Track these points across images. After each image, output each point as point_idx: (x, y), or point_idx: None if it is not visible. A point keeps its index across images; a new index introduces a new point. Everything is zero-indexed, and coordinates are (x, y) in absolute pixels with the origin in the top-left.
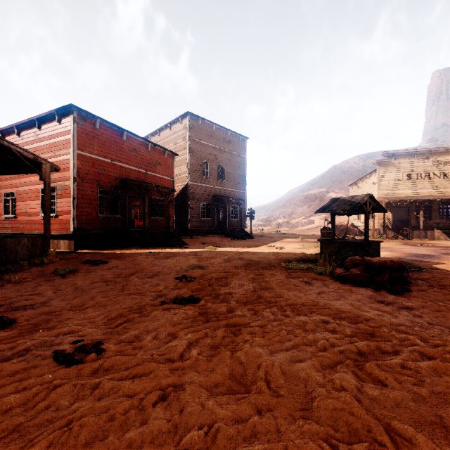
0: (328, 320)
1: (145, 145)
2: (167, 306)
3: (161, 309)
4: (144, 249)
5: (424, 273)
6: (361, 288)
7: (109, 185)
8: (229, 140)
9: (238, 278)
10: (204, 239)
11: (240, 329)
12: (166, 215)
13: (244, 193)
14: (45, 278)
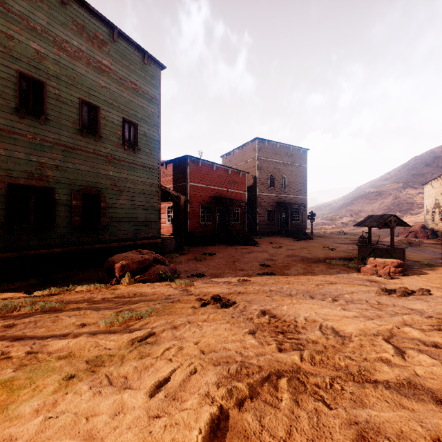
0: (329, 281)
1: (227, 170)
2: (261, 275)
3: (259, 276)
4: (230, 247)
5: (429, 271)
6: (368, 275)
7: (206, 202)
8: (291, 154)
9: (295, 267)
10: (271, 239)
11: (293, 280)
12: (240, 220)
13: (305, 198)
14: (194, 261)
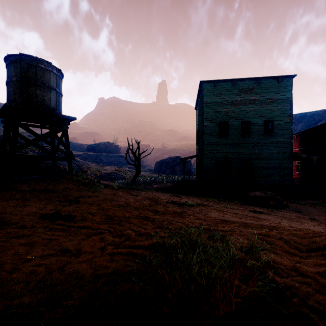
0: None
1: None
2: None
3: None
4: None
5: None
6: None
7: None
8: None
9: None
10: None
11: None
12: None
13: None
14: (312, 205)
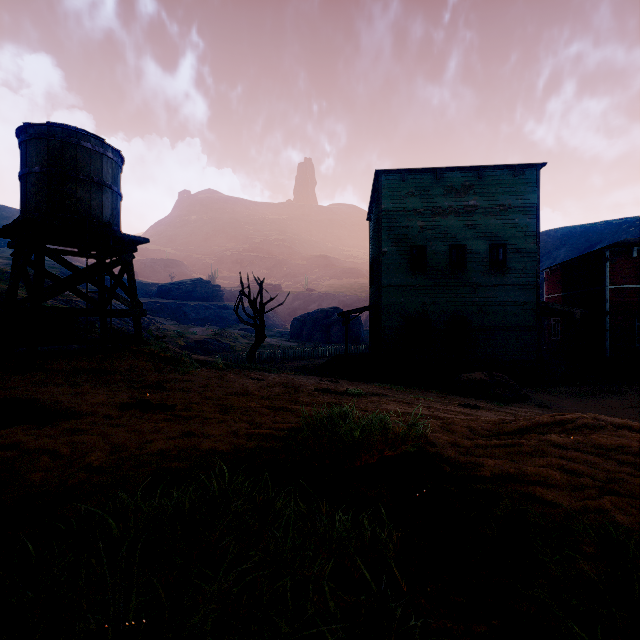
0: None
1: None
2: None
3: None
4: None
5: None
6: None
7: None
8: None
9: None
10: None
11: None
12: None
13: None
14: (570, 395)
